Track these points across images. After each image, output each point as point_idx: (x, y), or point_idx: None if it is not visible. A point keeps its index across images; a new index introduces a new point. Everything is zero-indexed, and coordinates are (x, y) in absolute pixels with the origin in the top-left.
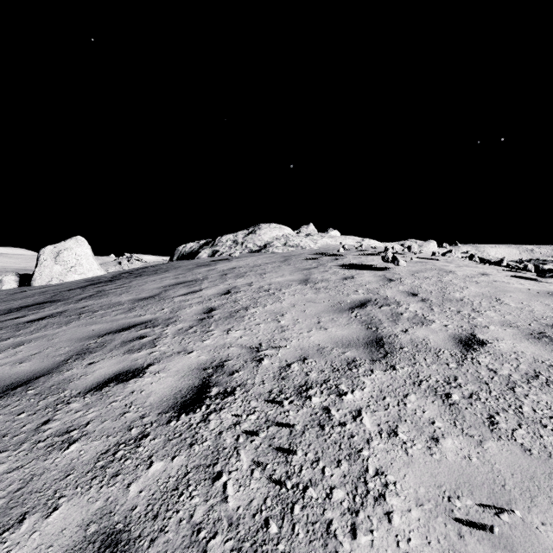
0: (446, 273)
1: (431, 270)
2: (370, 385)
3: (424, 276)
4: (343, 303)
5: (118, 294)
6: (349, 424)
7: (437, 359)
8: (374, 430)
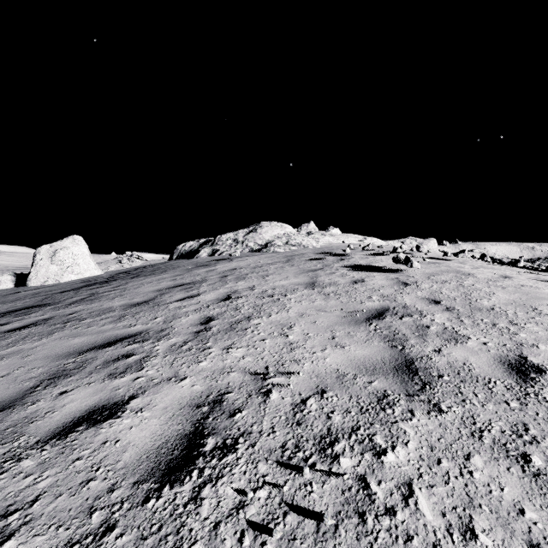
0: (465, 276)
1: (447, 272)
2: (414, 437)
3: (442, 279)
4: (358, 313)
5: (111, 298)
6: (400, 512)
7: (491, 393)
8: (439, 526)
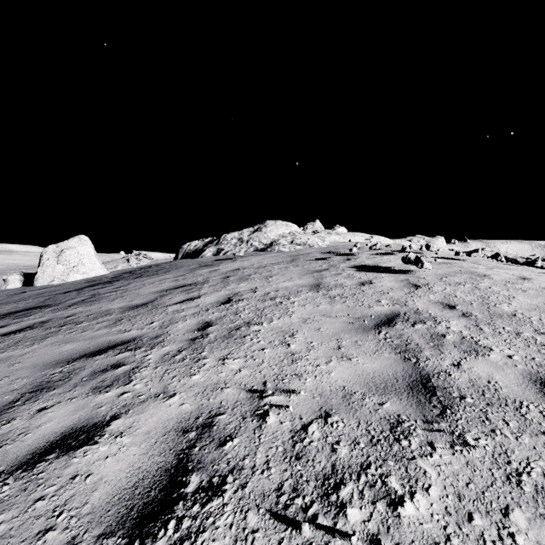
0: (480, 277)
1: (461, 273)
2: (437, 481)
3: (455, 281)
4: (366, 318)
5: (111, 299)
6: None
7: (524, 421)
8: None
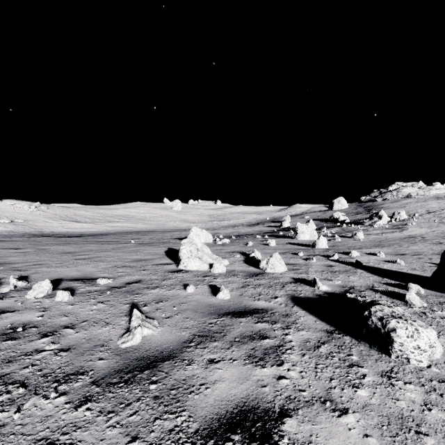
0: None
1: None
2: None
3: None
4: None
5: (389, 207)
6: None
7: None
8: None
